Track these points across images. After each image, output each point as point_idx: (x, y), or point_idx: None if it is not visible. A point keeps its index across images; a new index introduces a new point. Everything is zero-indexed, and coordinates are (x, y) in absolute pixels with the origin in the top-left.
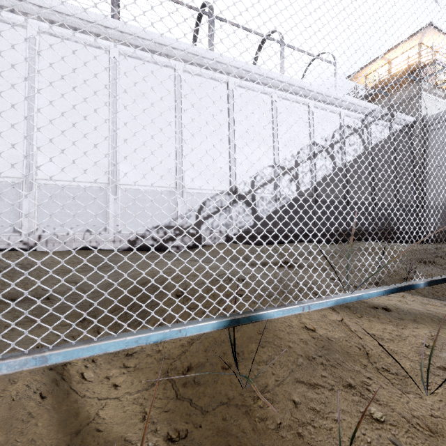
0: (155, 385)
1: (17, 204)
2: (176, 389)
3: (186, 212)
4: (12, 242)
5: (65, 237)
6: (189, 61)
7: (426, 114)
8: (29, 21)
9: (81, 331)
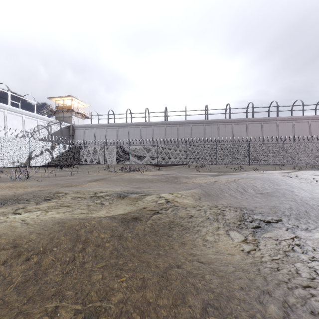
0: None
1: None
2: None
3: None
4: None
5: None
6: None
7: (74, 123)
8: None
9: None
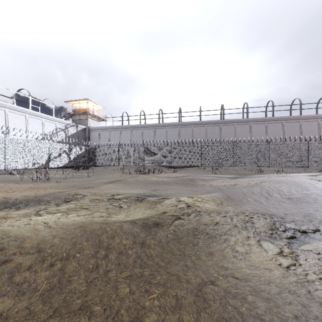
0: None
1: None
2: None
3: None
4: None
5: None
6: None
7: (90, 126)
8: None
9: None
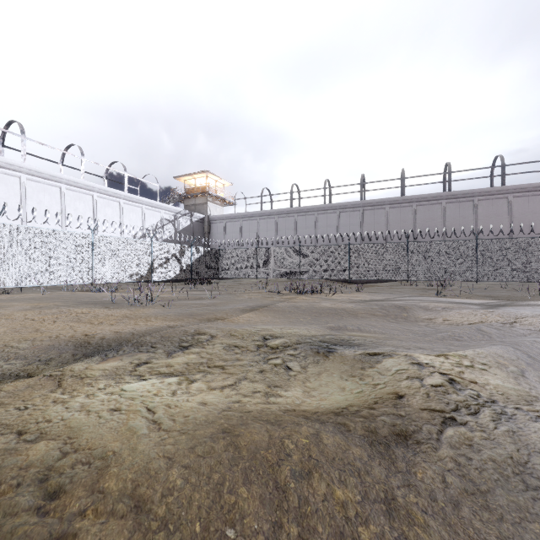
0: None
1: None
2: None
3: None
4: None
5: None
6: (70, 184)
7: (210, 214)
8: None
9: None
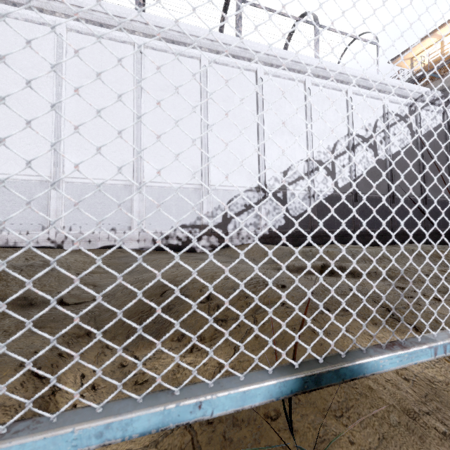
0: (169, 435)
1: (46, 202)
2: (198, 449)
3: (212, 210)
4: (40, 240)
5: (90, 235)
6: (215, 50)
7: None
8: (57, 20)
9: (86, 343)
